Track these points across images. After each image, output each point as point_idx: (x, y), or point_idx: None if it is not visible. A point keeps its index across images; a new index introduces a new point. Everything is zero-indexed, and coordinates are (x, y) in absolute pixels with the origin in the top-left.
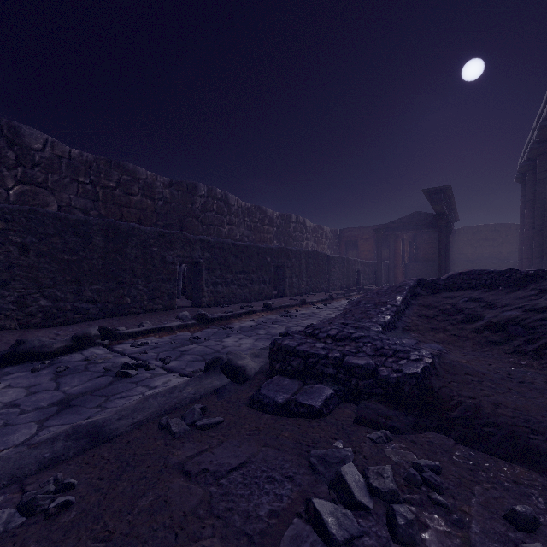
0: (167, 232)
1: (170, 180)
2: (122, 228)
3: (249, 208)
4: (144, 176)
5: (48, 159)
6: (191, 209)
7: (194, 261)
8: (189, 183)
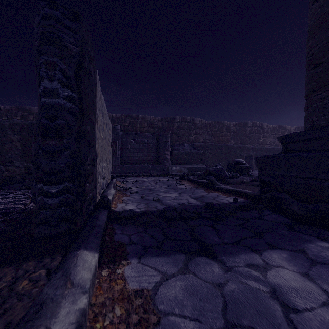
0: (241, 146)
1: (236, 123)
2: (229, 146)
3: (275, 128)
4: (226, 124)
5: (200, 126)
6: (245, 133)
7: (250, 155)
8: (243, 122)
